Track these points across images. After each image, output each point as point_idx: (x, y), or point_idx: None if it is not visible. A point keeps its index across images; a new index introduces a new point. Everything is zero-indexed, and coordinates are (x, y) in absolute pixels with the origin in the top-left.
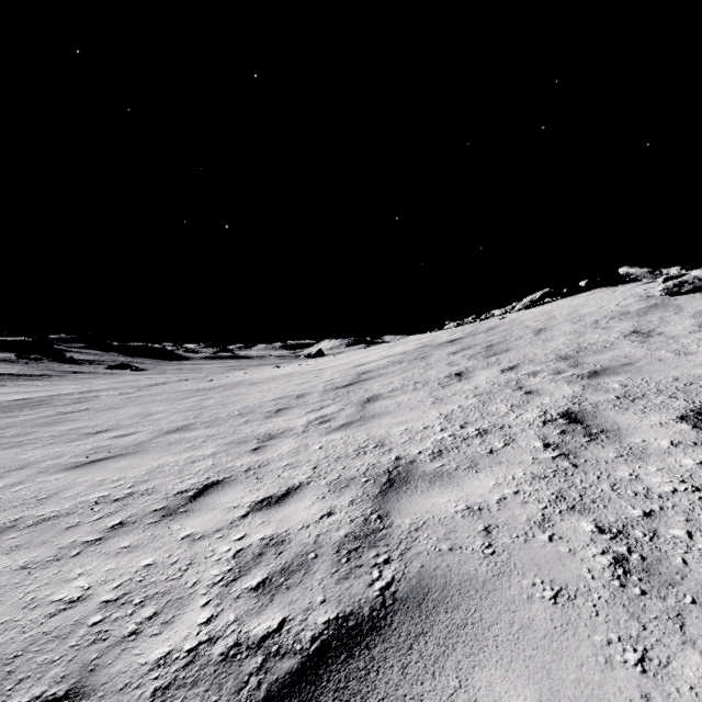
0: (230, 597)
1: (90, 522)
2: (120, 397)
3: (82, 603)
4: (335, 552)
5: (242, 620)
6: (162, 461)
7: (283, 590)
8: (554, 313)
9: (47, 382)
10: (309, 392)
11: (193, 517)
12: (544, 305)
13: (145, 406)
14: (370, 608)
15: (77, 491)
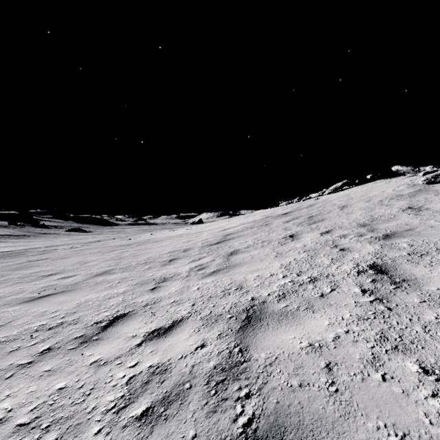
0: (119, 425)
1: (27, 347)
2: (69, 250)
3: (1, 426)
4: (205, 383)
5: None
6: (88, 297)
7: (162, 421)
8: (351, 195)
9: (27, 239)
10: (192, 247)
11: (102, 344)
12: (344, 190)
13: (84, 256)
14: None
15: (25, 320)
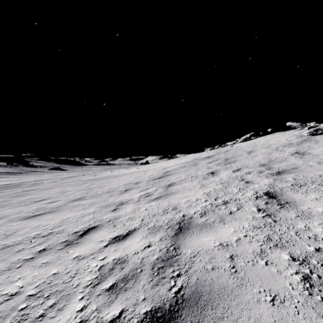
0: (95, 294)
1: (29, 248)
2: (52, 183)
3: (17, 296)
4: (151, 268)
5: (100, 309)
6: (68, 215)
7: (123, 291)
8: (256, 143)
9: (20, 176)
10: (141, 181)
11: (80, 246)
12: (251, 140)
13: (63, 187)
14: (169, 304)
15: (25, 231)
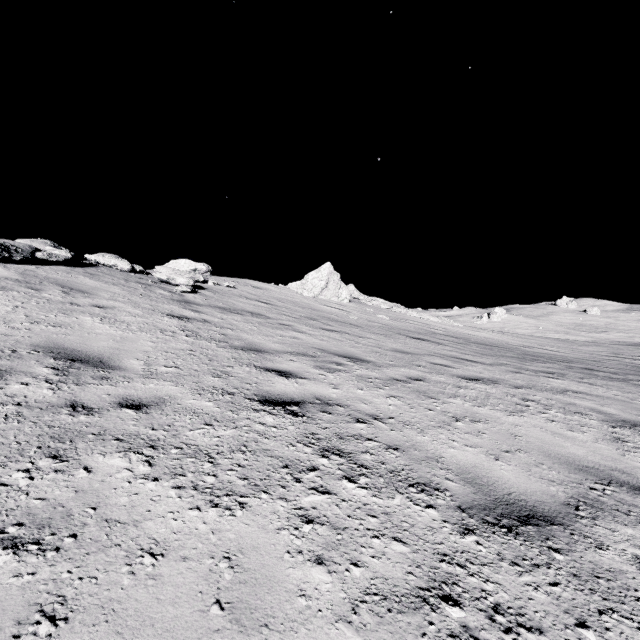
0: None
1: None
2: None
3: None
4: None
5: None
6: None
7: None
8: None
9: None
10: None
11: None
12: None
13: None
14: None
15: None
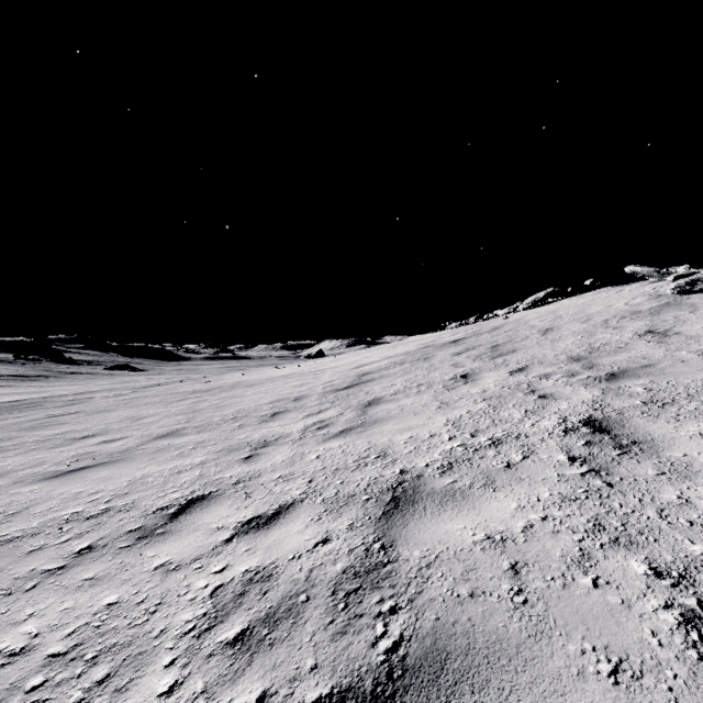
0: (201, 654)
1: (56, 545)
2: (113, 399)
3: (24, 658)
4: (330, 594)
5: (212, 691)
6: (147, 471)
7: (265, 648)
8: (560, 312)
9: (44, 383)
10: (308, 394)
11: (171, 540)
12: (548, 305)
13: (137, 409)
14: (373, 680)
15: (49, 506)
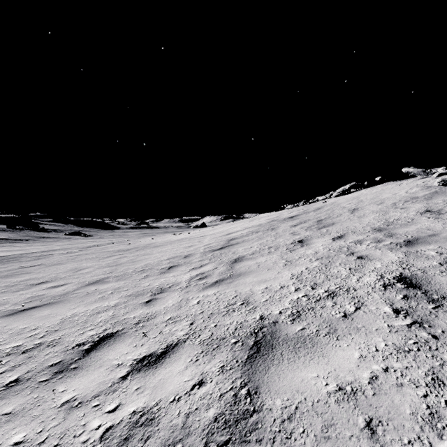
0: None
1: None
2: (65, 255)
3: None
4: (202, 446)
5: None
6: (75, 311)
7: None
8: (361, 198)
9: (25, 244)
10: (193, 253)
11: (80, 376)
12: (352, 193)
13: (79, 262)
14: None
15: None
